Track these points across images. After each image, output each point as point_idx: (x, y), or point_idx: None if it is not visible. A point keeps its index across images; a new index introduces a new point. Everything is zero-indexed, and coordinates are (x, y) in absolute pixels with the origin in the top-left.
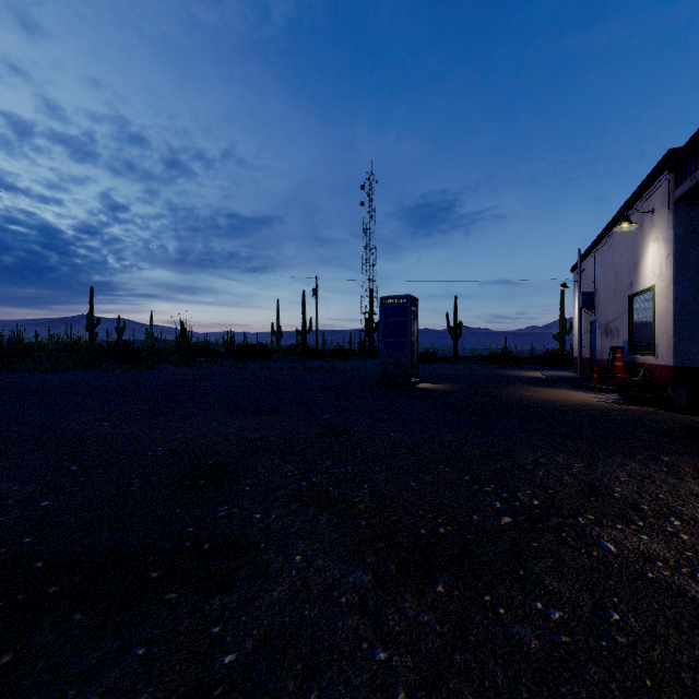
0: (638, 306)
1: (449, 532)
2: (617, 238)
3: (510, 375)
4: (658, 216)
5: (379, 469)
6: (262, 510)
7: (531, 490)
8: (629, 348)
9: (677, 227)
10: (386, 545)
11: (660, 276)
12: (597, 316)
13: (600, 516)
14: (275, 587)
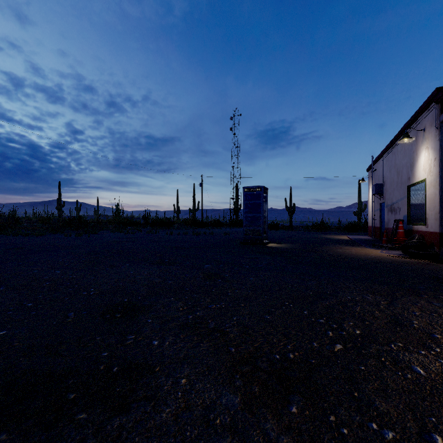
0: (413, 192)
1: (297, 357)
2: (399, 148)
3: (327, 238)
4: (428, 133)
5: (244, 305)
6: (159, 338)
7: (353, 322)
8: (407, 221)
9: (442, 140)
10: (250, 369)
11: (429, 173)
12: (385, 199)
13: (406, 343)
14: (164, 408)
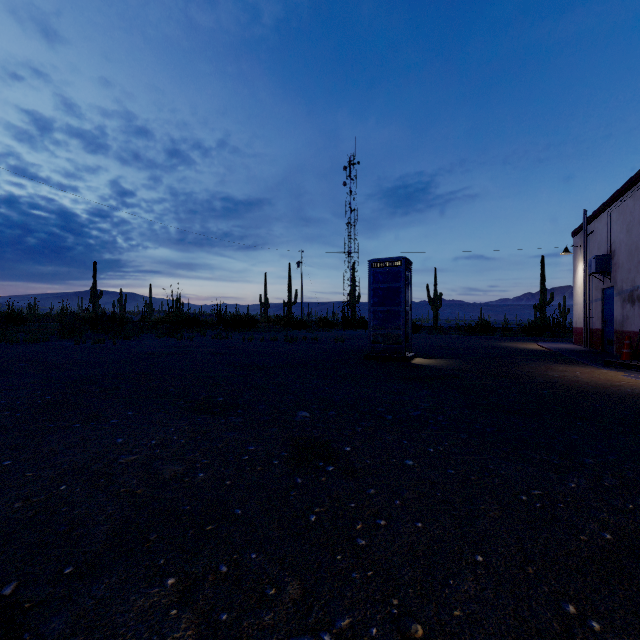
0: None
1: None
2: None
3: (507, 347)
4: None
5: (423, 632)
6: None
7: None
8: None
9: None
10: None
11: None
12: (616, 281)
13: None
14: None
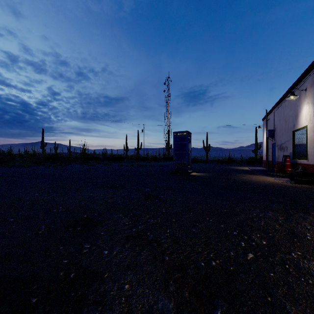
0: (297, 136)
1: (218, 264)
2: (286, 104)
3: (234, 168)
4: (308, 92)
5: (175, 220)
6: (109, 248)
7: (259, 234)
8: (293, 156)
9: None
10: (181, 275)
11: (310, 121)
12: (276, 141)
13: (303, 252)
14: (110, 313)
